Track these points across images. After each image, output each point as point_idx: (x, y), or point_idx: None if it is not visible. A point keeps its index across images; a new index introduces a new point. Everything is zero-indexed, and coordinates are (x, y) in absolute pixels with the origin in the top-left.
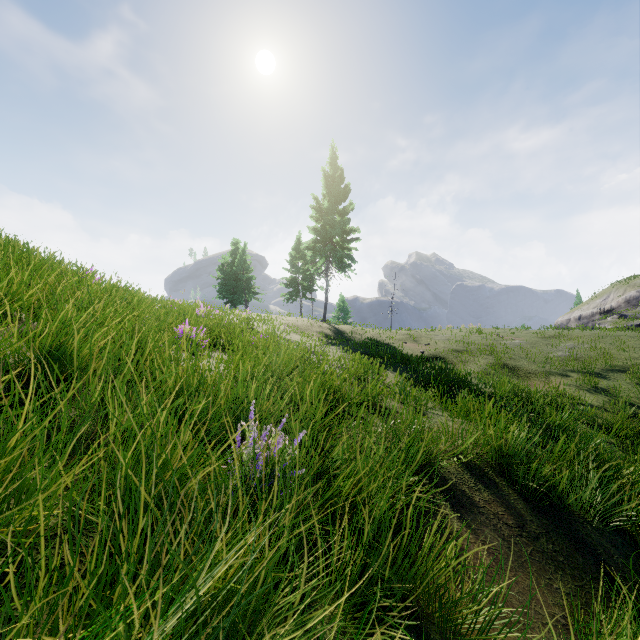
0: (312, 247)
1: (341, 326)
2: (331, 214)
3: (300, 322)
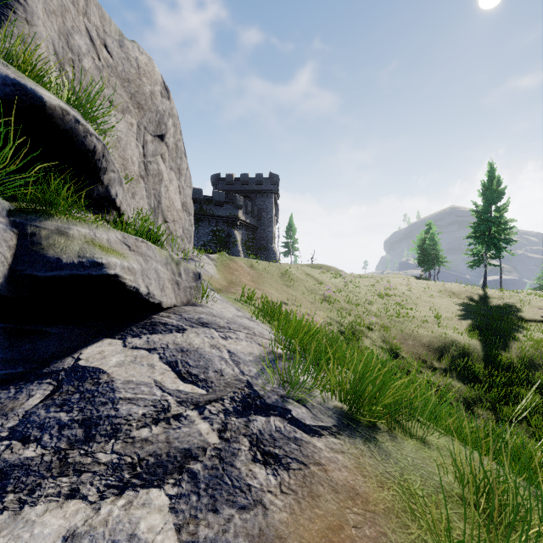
0: (471, 237)
1: (493, 293)
2: (483, 215)
3: (457, 289)
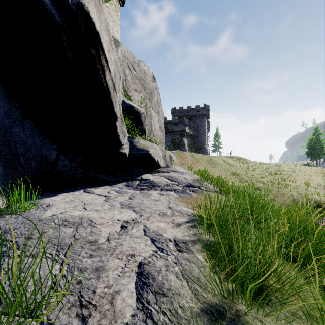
0: None
1: None
2: None
3: None
